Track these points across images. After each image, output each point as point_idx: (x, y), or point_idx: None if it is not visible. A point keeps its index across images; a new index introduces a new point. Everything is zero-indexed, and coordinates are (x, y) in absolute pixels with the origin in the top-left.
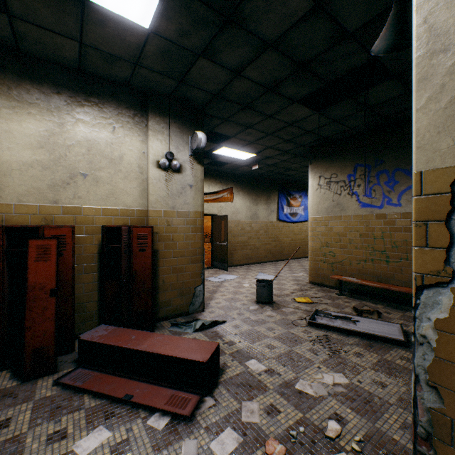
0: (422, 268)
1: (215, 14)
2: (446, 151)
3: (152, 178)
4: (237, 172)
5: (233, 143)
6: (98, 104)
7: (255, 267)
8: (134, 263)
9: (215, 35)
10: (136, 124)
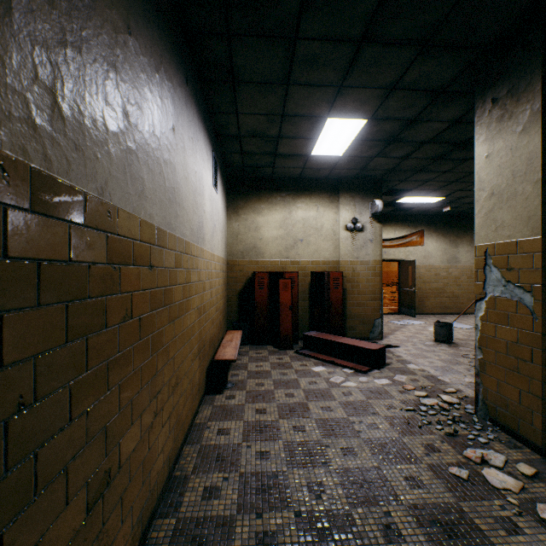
0: (476, 292)
1: (382, 142)
2: (483, 237)
3: (342, 238)
4: (428, 213)
5: (415, 193)
6: (308, 195)
7: (451, 317)
8: (330, 296)
9: (384, 148)
10: (331, 202)
